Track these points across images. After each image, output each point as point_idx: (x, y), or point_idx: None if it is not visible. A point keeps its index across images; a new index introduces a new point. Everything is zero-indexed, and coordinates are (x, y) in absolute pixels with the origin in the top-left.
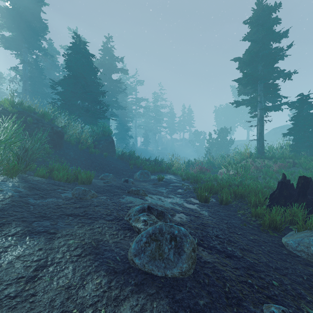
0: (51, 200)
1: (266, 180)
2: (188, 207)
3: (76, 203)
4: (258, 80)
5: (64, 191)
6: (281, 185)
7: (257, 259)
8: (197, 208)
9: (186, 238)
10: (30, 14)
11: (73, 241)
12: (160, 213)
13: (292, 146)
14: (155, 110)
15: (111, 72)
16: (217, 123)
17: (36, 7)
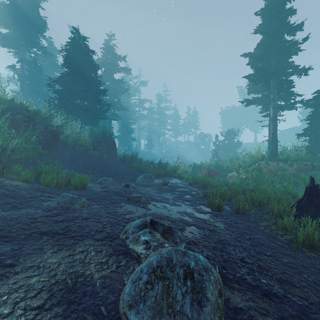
0: (26, 212)
1: (284, 185)
2: (199, 217)
3: (59, 214)
4: (271, 76)
5: (48, 199)
6: (311, 191)
7: (305, 298)
8: (210, 218)
9: (208, 275)
10: (28, 10)
11: (37, 280)
12: (167, 229)
13: (308, 148)
14: (159, 112)
15: (113, 71)
16: (223, 126)
17: (34, 2)
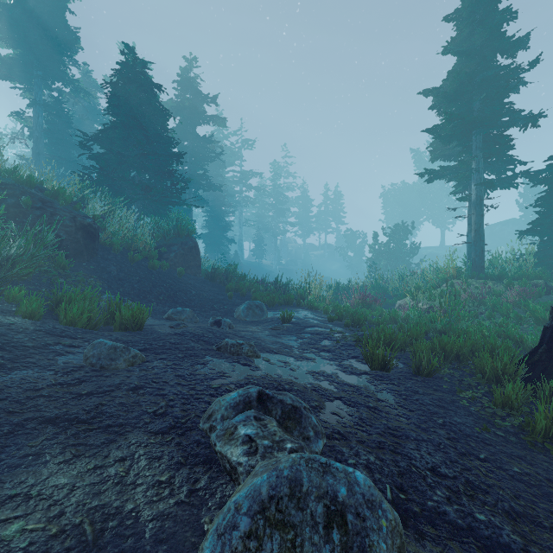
0: (22, 376)
1: (498, 322)
2: (347, 382)
3: (86, 380)
4: (474, 129)
5: (68, 350)
6: (552, 334)
7: None
8: (369, 383)
9: (376, 518)
10: (46, 15)
11: (20, 527)
12: (289, 412)
13: (538, 256)
14: (276, 193)
15: (195, 122)
16: (386, 217)
17: (57, 1)
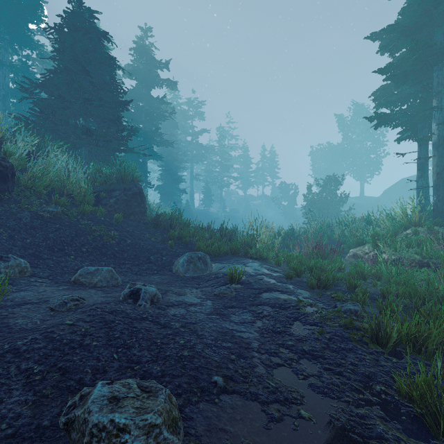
0: None
1: None
2: None
3: None
4: (435, 65)
5: None
6: None
7: None
8: None
9: None
10: None
11: None
12: None
13: None
14: (221, 152)
15: (149, 85)
16: (314, 172)
17: None
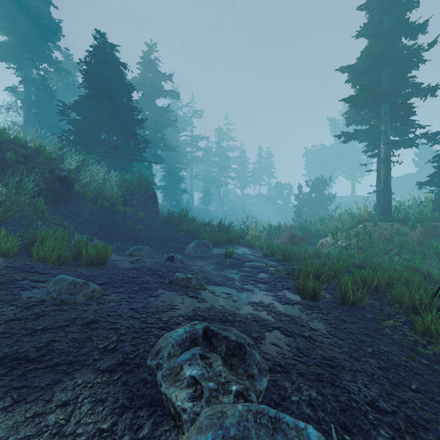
0: None
1: (407, 257)
2: (283, 311)
3: (44, 315)
4: (382, 99)
5: (34, 285)
6: None
7: None
8: (301, 313)
9: None
10: (34, 9)
11: None
12: (233, 348)
13: (435, 203)
14: (220, 153)
15: (154, 95)
16: (308, 173)
17: None
